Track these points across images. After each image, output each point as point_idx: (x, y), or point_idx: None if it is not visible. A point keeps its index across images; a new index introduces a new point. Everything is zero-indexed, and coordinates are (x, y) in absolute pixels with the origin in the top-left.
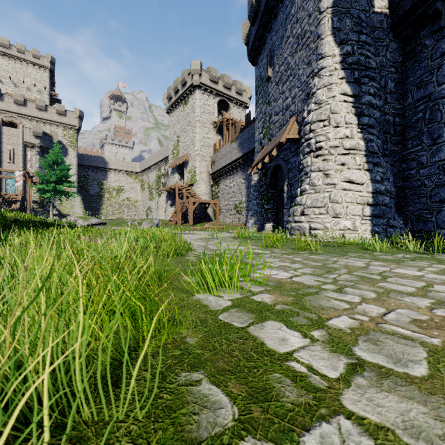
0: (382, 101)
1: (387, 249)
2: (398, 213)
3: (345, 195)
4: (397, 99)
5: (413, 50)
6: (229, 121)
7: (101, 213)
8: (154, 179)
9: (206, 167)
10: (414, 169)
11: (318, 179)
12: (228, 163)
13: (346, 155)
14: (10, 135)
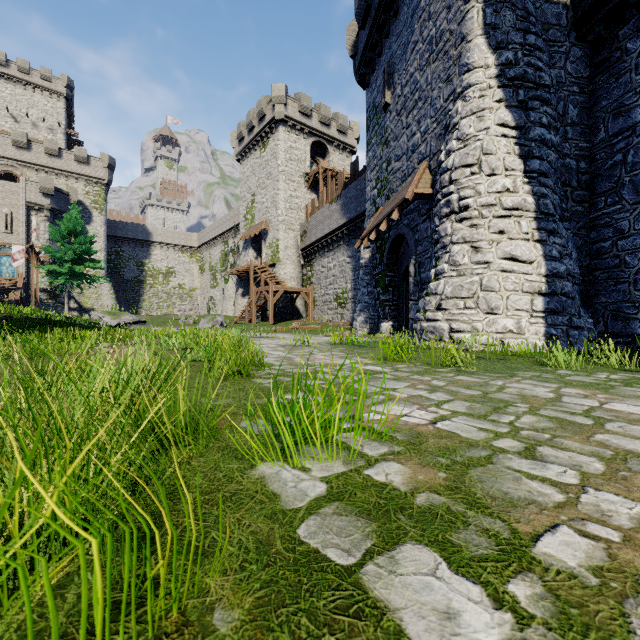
0: (560, 137)
1: (577, 364)
2: (584, 307)
3: (504, 279)
4: (582, 133)
5: (607, 58)
6: (327, 172)
7: (142, 306)
8: (219, 257)
9: (293, 240)
10: (608, 240)
11: (463, 254)
12: (326, 233)
13: (506, 218)
14: (6, 193)
